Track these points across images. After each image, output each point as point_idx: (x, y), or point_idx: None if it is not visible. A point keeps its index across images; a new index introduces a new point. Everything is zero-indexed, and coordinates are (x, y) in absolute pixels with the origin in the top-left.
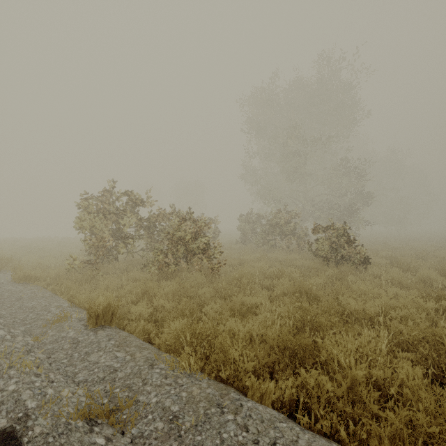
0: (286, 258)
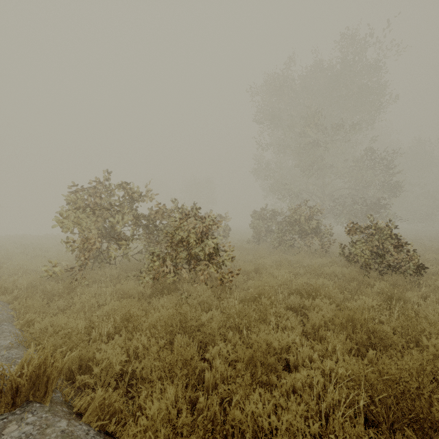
0: (310, 262)
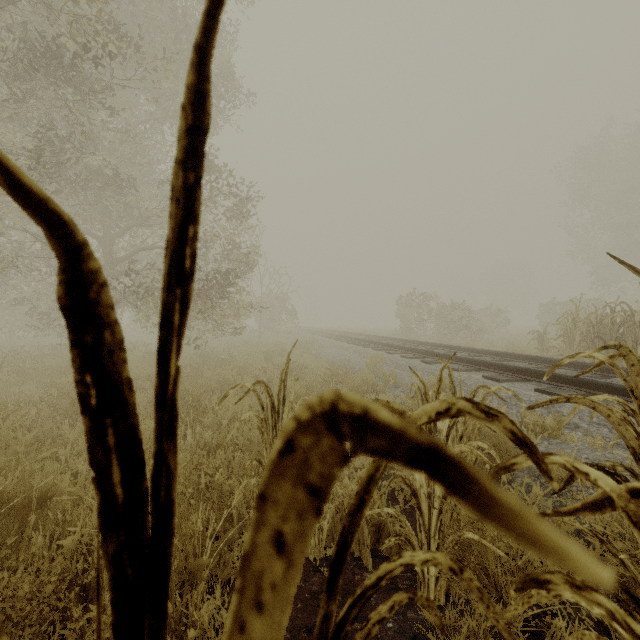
0: None
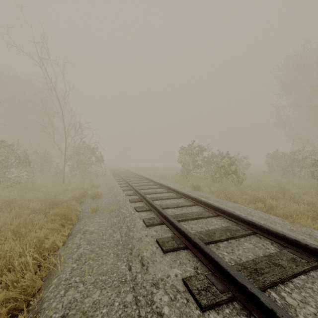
0: (296, 182)
